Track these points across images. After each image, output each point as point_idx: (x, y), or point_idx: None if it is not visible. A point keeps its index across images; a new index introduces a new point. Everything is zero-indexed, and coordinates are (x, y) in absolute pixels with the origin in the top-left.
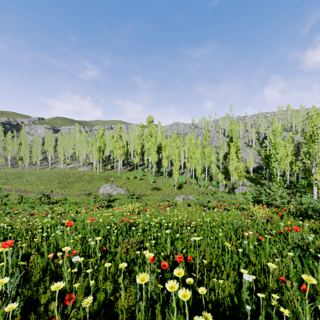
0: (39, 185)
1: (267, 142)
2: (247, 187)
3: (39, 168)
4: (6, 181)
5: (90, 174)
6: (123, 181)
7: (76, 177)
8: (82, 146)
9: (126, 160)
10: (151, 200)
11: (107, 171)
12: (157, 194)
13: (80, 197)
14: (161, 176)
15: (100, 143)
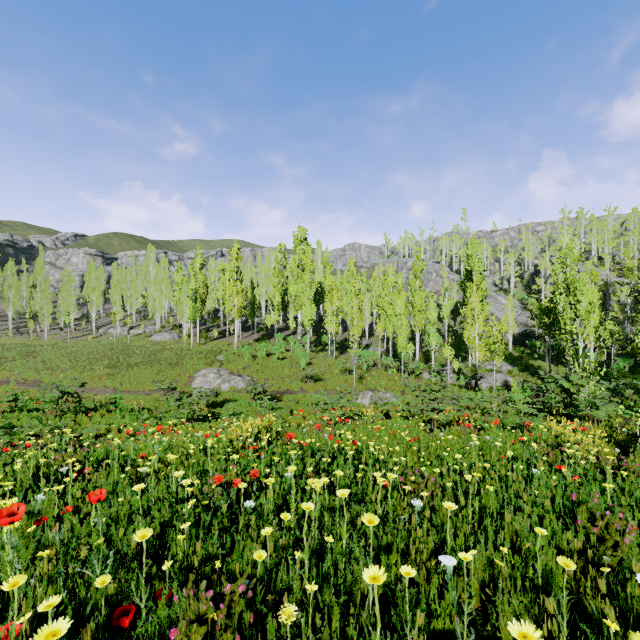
0: (68, 370)
1: (541, 283)
2: (504, 376)
3: (73, 336)
4: (1, 362)
5: (176, 348)
6: (244, 362)
7: (147, 355)
8: (160, 290)
9: (251, 318)
10: (302, 404)
11: (211, 341)
12: (315, 389)
13: (152, 396)
14: (323, 352)
15: (197, 283)
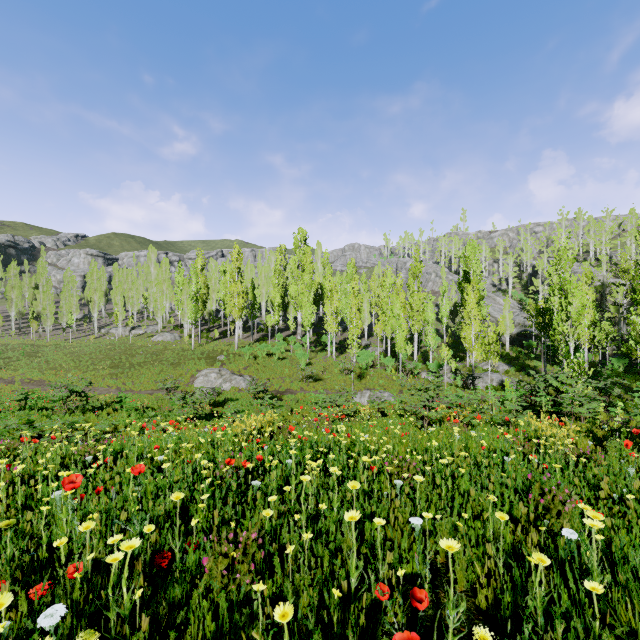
0: (72, 370)
1: (538, 283)
2: (500, 375)
3: (75, 337)
4: (5, 362)
5: (178, 349)
6: (245, 362)
7: (149, 355)
8: (161, 291)
9: (252, 319)
10: (302, 403)
11: (212, 342)
12: (314, 389)
13: (154, 395)
14: (322, 352)
15: (198, 284)
